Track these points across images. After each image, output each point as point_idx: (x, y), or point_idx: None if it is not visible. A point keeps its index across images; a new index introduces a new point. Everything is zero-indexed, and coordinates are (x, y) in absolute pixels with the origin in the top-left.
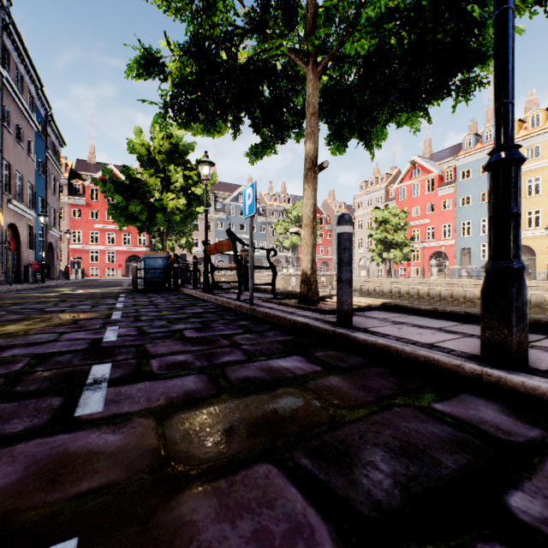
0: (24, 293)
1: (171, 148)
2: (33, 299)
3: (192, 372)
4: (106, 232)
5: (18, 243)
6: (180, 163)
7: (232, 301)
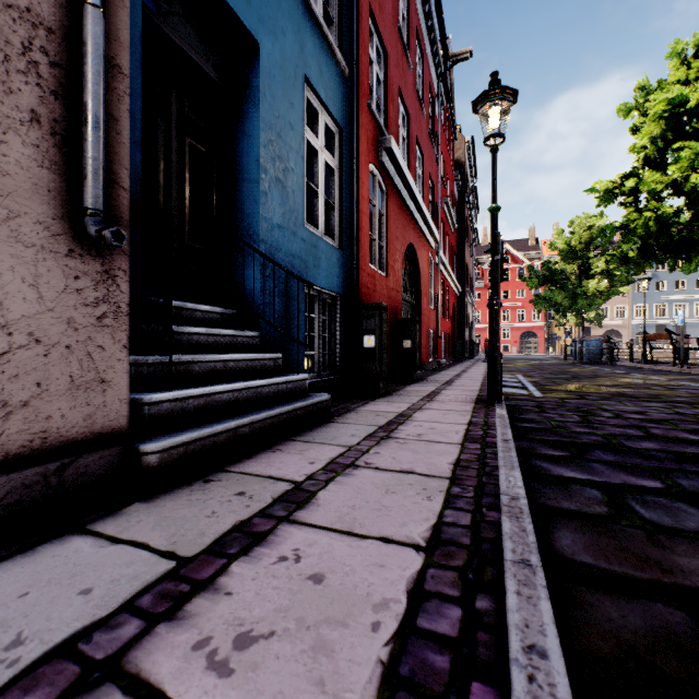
0: (511, 362)
1: (590, 237)
2: (534, 364)
3: (659, 375)
4: (501, 310)
5: (470, 330)
6: (597, 245)
7: (668, 367)
